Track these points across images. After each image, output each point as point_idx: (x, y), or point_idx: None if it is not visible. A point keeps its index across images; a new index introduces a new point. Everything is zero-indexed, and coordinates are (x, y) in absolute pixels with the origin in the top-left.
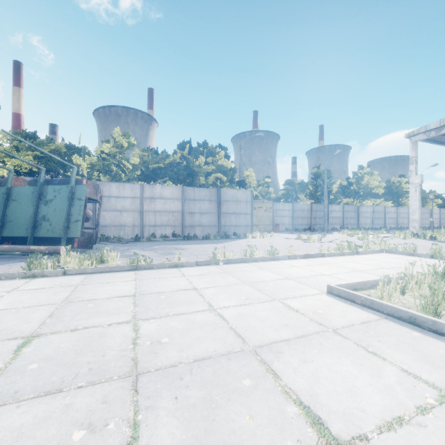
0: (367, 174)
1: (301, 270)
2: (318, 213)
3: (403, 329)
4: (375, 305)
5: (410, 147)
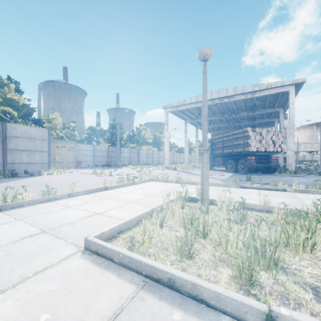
0: (144, 129)
1: (73, 212)
2: (113, 153)
3: (162, 309)
4: (134, 264)
5: (165, 114)
